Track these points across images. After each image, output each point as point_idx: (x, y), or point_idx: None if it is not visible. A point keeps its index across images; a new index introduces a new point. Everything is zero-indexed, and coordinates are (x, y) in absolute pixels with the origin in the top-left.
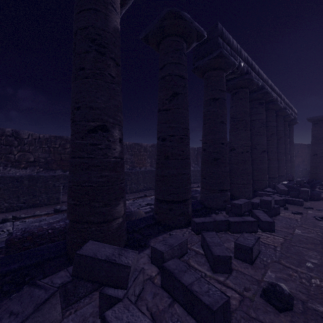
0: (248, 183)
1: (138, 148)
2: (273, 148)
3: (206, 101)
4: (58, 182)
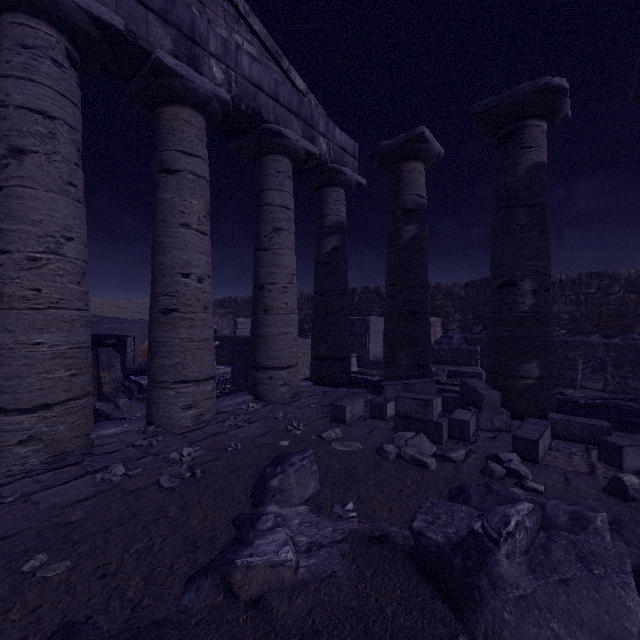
0: None
1: None
2: None
3: None
4: (573, 352)
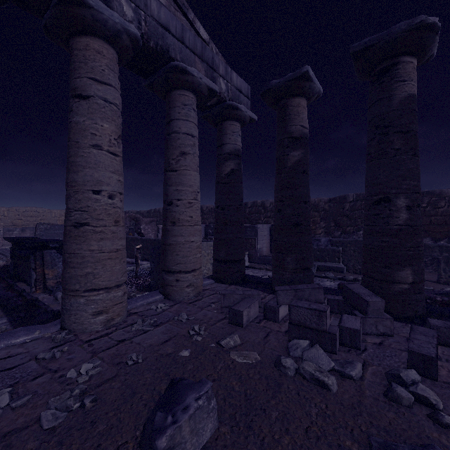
0: None
1: None
2: None
3: None
4: None
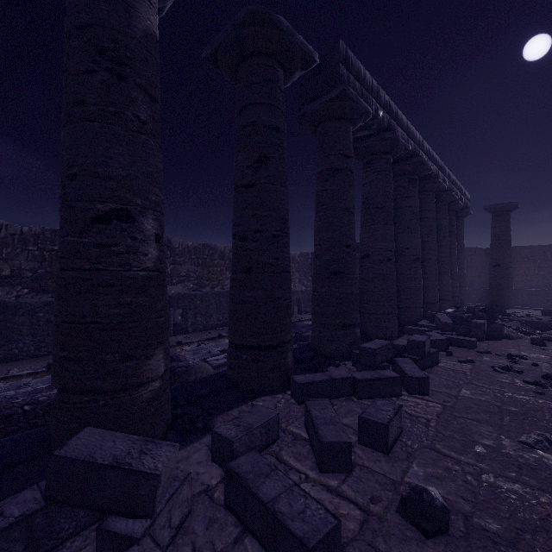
0: (391, 312)
1: (208, 252)
2: (431, 254)
3: (320, 173)
4: None
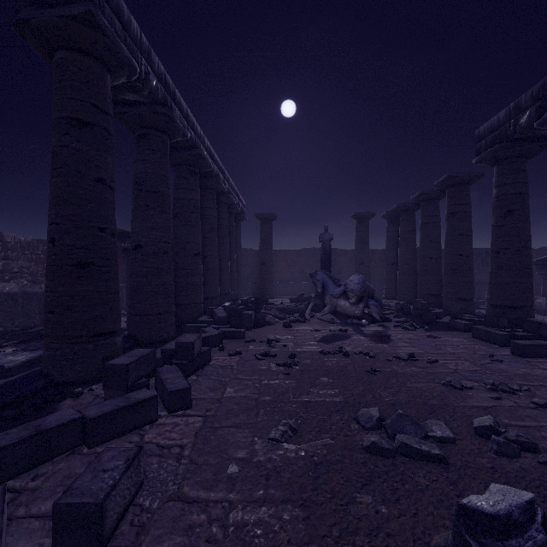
0: (167, 311)
1: None
2: (213, 250)
3: (57, 121)
4: None
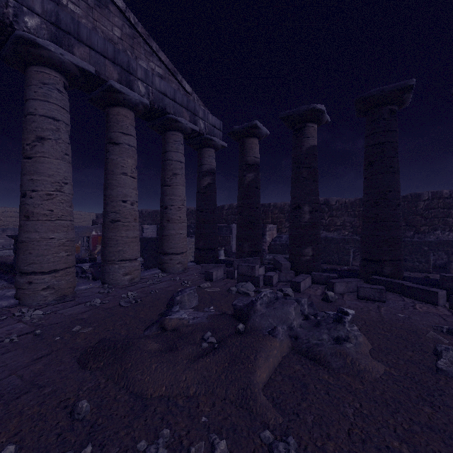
0: None
1: None
2: None
3: None
4: (348, 245)
